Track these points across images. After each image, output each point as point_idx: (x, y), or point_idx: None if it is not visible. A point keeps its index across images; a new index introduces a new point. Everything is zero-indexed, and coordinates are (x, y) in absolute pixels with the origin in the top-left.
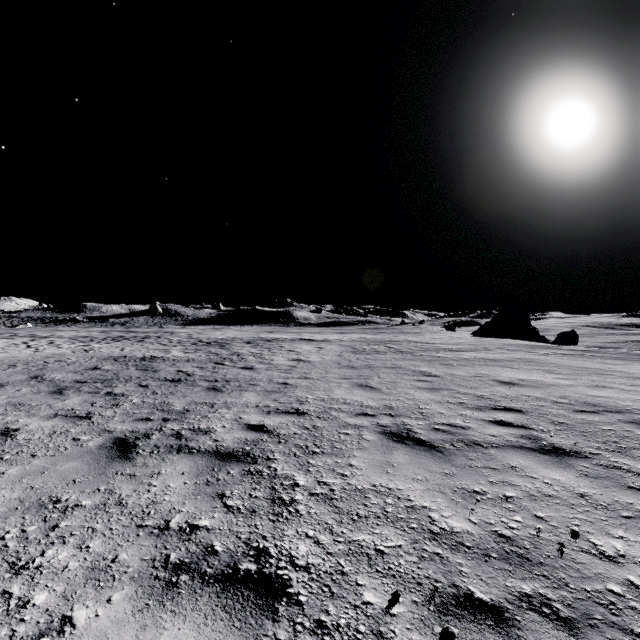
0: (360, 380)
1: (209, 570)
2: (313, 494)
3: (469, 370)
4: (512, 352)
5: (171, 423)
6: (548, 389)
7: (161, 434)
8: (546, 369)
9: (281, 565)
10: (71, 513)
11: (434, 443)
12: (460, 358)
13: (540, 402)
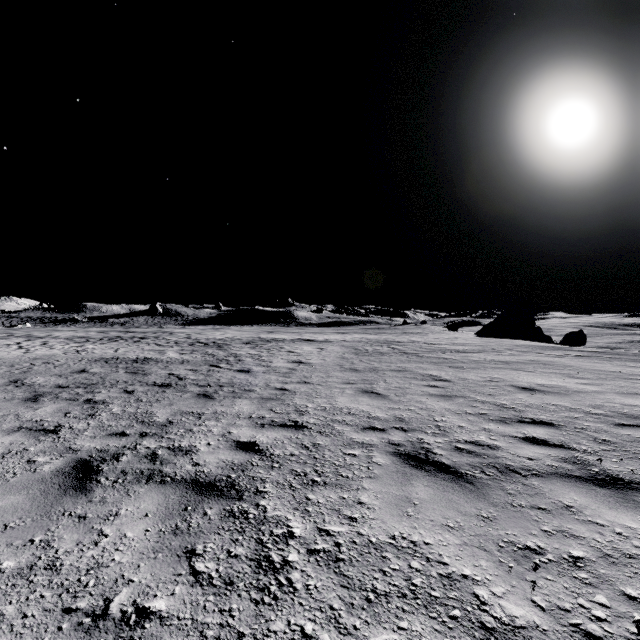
0: (365, 385)
1: None
2: (312, 551)
3: (482, 374)
4: (523, 353)
5: (148, 439)
6: (575, 396)
7: (133, 454)
8: (565, 373)
9: None
10: None
11: (460, 469)
12: (469, 360)
13: (571, 413)
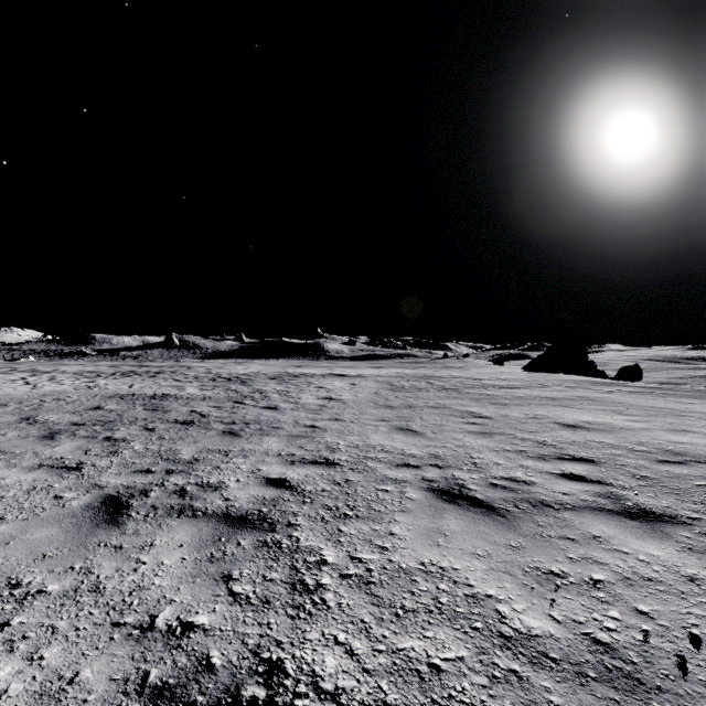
0: (400, 422)
1: (200, 698)
2: (345, 576)
3: (525, 410)
4: (571, 389)
5: (175, 476)
6: (620, 434)
7: (162, 491)
8: (613, 409)
9: (300, 690)
10: (30, 603)
11: (493, 503)
12: (513, 396)
13: (614, 450)
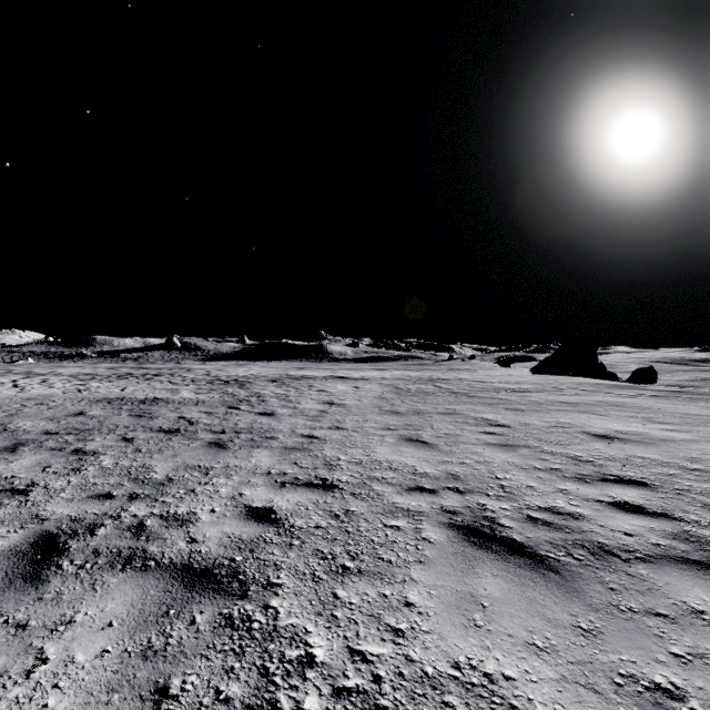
0: (408, 432)
1: None
2: (340, 692)
3: (545, 417)
4: (589, 393)
5: (138, 503)
6: (663, 447)
7: (114, 526)
8: (644, 416)
9: None
10: None
11: (539, 550)
12: (528, 401)
13: (665, 468)
